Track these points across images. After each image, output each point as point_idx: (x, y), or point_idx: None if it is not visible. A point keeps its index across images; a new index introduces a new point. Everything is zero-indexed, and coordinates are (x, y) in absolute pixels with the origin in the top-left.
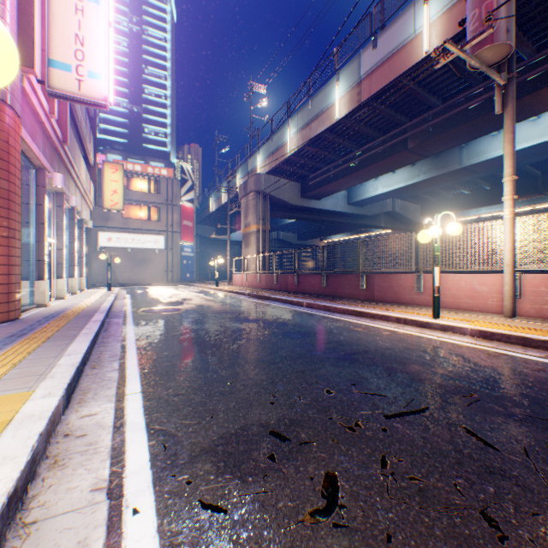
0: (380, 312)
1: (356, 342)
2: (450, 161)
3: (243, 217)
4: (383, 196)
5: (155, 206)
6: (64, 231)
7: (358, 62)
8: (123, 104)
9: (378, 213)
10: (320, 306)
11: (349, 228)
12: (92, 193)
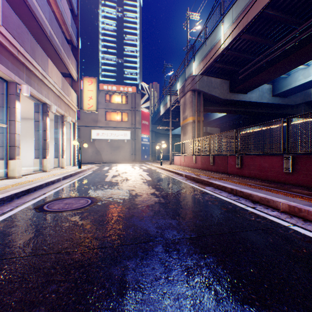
0: None
1: None
2: None
3: (181, 112)
4: None
5: (124, 112)
6: (16, 117)
7: None
8: (113, 59)
9: (300, 102)
10: None
11: (264, 120)
12: (74, 99)
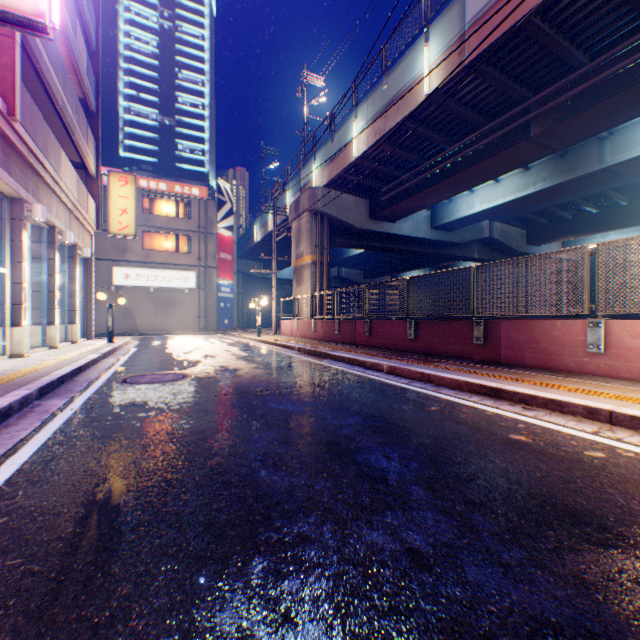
0: (539, 391)
1: (558, 498)
2: (585, 160)
3: (294, 245)
4: (480, 215)
5: (184, 235)
6: (23, 256)
7: (460, 6)
8: (153, 116)
9: (470, 240)
10: (413, 372)
11: (429, 261)
12: (92, 212)
